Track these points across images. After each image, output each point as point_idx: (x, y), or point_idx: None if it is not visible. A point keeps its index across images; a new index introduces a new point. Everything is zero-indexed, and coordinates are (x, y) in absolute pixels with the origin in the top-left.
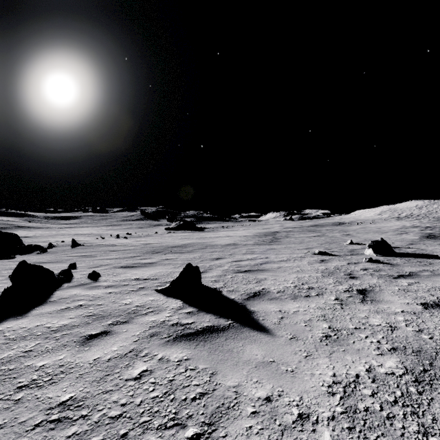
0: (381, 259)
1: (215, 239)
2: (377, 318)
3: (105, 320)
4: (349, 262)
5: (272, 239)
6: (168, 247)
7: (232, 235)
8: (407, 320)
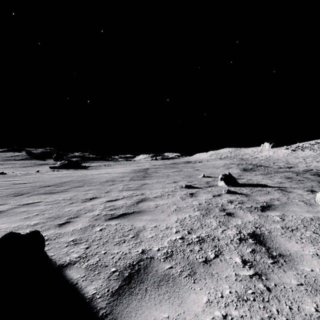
0: (233, 190)
1: (95, 176)
2: None
3: None
4: (214, 195)
5: (145, 175)
6: (39, 187)
7: (111, 172)
8: None
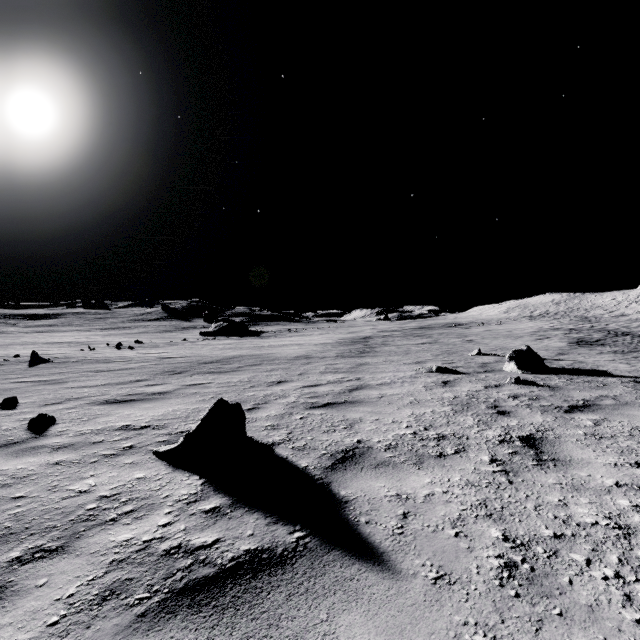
0: (532, 378)
1: (277, 349)
2: (583, 505)
3: (7, 548)
4: (487, 385)
5: (364, 348)
6: (198, 364)
7: (302, 342)
8: (638, 507)
